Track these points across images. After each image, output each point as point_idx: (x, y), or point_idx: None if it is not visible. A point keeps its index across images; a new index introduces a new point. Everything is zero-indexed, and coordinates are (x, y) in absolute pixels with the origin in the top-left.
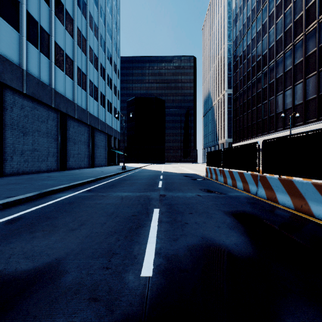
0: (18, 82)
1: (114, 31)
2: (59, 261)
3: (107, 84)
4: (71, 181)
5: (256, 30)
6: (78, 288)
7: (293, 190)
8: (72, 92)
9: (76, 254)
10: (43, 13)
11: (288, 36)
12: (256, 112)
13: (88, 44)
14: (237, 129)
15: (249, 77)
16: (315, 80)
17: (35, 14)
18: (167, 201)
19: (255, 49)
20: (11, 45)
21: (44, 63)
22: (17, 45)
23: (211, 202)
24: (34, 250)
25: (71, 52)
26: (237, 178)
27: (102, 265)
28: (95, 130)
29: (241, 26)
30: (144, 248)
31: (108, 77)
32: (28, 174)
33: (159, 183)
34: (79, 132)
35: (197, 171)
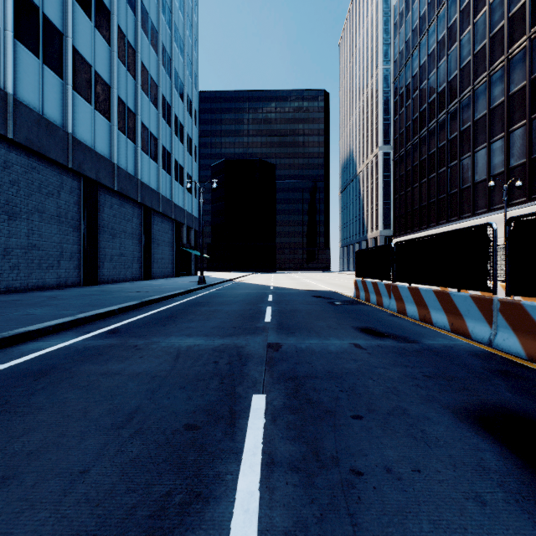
0: None
1: (188, 42)
2: None
3: (175, 134)
4: (84, 309)
5: (436, 39)
6: None
7: None
8: (109, 143)
9: None
10: None
11: (497, 44)
12: (436, 183)
13: (140, 58)
14: (401, 213)
15: (424, 121)
16: None
17: None
18: (285, 366)
19: (434, 71)
20: None
21: (51, 85)
22: None
23: (395, 369)
24: None
25: (107, 69)
26: (433, 303)
27: None
28: (153, 212)
29: (408, 34)
30: None
31: (177, 121)
32: (19, 292)
33: (265, 312)
34: (122, 215)
35: (335, 286)
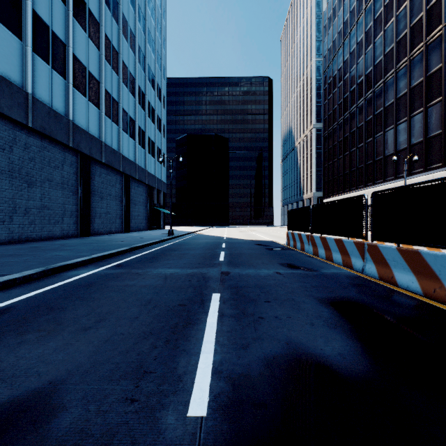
0: (20, 110)
1: (158, 41)
2: (54, 387)
3: (148, 116)
4: (93, 252)
5: (356, 40)
6: (78, 441)
7: (421, 267)
8: (98, 126)
9: (84, 373)
10: (56, 14)
11: (402, 47)
12: (356, 155)
13: (121, 58)
14: (329, 179)
15: (347, 105)
16: (440, 109)
17: (46, 15)
18: (232, 282)
19: (355, 66)
20: (10, 58)
21: (57, 84)
22: (19, 58)
23: (296, 284)
24: (18, 366)
25: (97, 69)
26: (333, 247)
27: (124, 394)
28: (131, 179)
29: (335, 35)
30: (195, 362)
31: (150, 105)
32: (35, 241)
33: (220, 254)
34: (108, 182)
35: (274, 237)
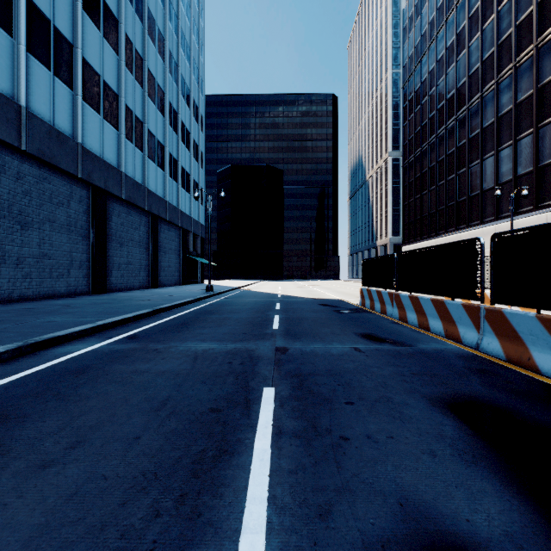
0: (10, 128)
1: (194, 47)
2: None
3: (181, 140)
4: (101, 317)
5: (445, 45)
6: None
7: None
8: (117, 151)
9: None
10: (60, 5)
11: (505, 52)
12: (445, 190)
13: (147, 66)
14: (410, 220)
15: (433, 127)
16: None
17: (45, 5)
18: (291, 365)
19: (443, 77)
20: None
21: (61, 96)
22: (9, 60)
23: (387, 368)
24: None
25: (115, 79)
26: (430, 311)
27: None
28: (160, 220)
29: (417, 39)
30: None
31: (184, 127)
32: (31, 300)
33: (273, 320)
34: (129, 223)
35: (342, 294)
